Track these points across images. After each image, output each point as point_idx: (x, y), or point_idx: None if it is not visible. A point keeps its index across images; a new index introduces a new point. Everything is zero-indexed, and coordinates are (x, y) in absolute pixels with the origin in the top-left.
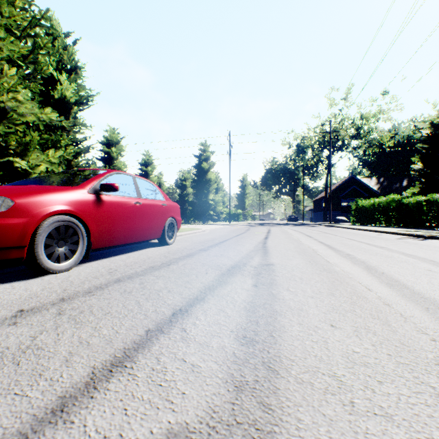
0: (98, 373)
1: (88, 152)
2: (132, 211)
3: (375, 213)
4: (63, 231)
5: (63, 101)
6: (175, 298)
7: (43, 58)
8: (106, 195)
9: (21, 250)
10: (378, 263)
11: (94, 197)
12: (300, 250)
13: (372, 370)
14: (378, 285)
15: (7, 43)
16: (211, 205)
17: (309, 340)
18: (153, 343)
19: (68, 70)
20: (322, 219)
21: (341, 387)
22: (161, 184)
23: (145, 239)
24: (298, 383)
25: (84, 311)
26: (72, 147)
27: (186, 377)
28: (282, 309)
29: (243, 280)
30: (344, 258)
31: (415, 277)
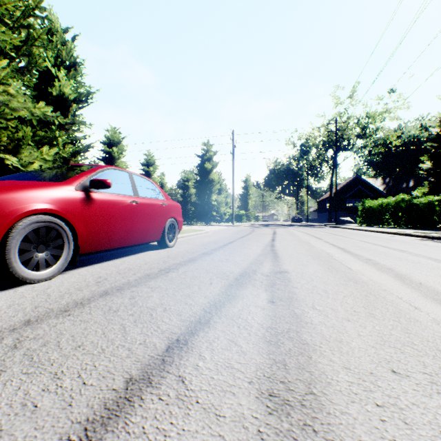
0: None
1: (87, 151)
2: (128, 211)
3: (383, 214)
4: (43, 233)
5: (61, 98)
6: (172, 320)
7: (38, 50)
8: (97, 192)
9: None
10: (408, 271)
11: (82, 194)
12: (313, 253)
13: None
14: (424, 300)
15: None
16: (214, 206)
17: (371, 403)
18: (132, 409)
19: (67, 67)
20: (326, 220)
21: None
22: (163, 185)
23: (143, 241)
24: None
25: (48, 342)
26: (71, 145)
27: None
28: (314, 339)
29: (256, 293)
30: (367, 264)
31: None
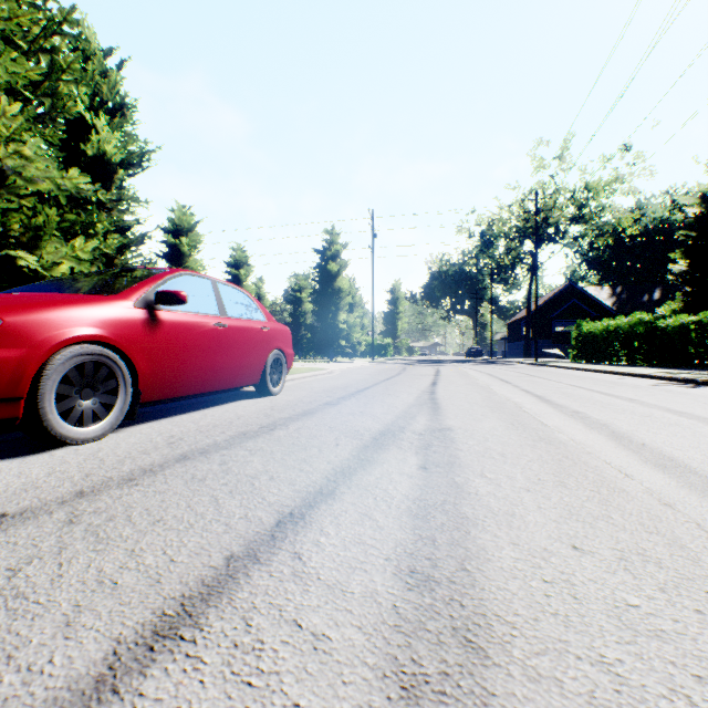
0: (125, 654)
1: (142, 244)
2: (211, 339)
3: (610, 344)
4: (90, 372)
5: (101, 161)
6: (283, 490)
7: (66, 88)
8: (166, 310)
9: (14, 405)
10: (631, 427)
11: (145, 313)
12: (494, 403)
13: (676, 648)
14: (642, 466)
15: (6, 61)
16: (342, 330)
17: (537, 579)
18: (238, 586)
19: (109, 111)
20: (521, 353)
21: (623, 692)
22: (261, 297)
23: (233, 385)
24: (530, 679)
25: (115, 516)
26: (116, 235)
27: (301, 665)
28: (476, 512)
29: (402, 457)
30: (571, 419)
31: (702, 452)
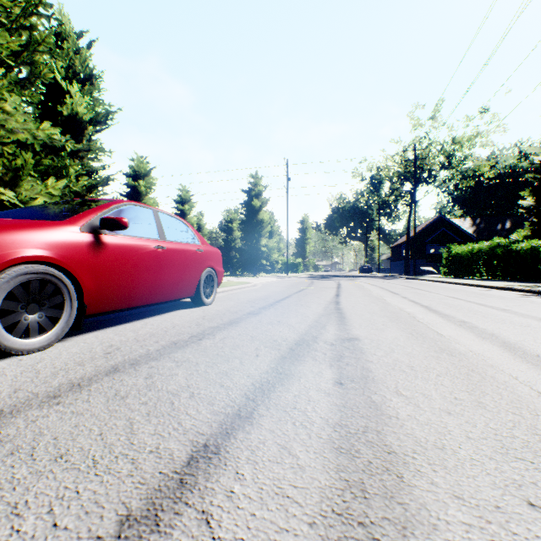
0: None
1: (106, 185)
2: (151, 259)
3: (474, 263)
4: (35, 289)
5: (74, 119)
6: (200, 412)
7: (42, 58)
8: (110, 234)
9: None
10: (518, 337)
11: (90, 237)
12: (390, 313)
13: None
14: None
15: None
16: (264, 252)
17: None
18: None
19: (81, 80)
20: (402, 270)
21: None
22: (201, 227)
23: (172, 297)
24: None
25: (18, 448)
26: (86, 177)
27: None
28: (403, 445)
29: (317, 370)
30: (461, 329)
31: None
